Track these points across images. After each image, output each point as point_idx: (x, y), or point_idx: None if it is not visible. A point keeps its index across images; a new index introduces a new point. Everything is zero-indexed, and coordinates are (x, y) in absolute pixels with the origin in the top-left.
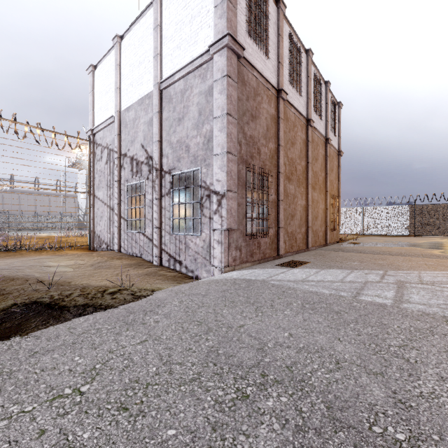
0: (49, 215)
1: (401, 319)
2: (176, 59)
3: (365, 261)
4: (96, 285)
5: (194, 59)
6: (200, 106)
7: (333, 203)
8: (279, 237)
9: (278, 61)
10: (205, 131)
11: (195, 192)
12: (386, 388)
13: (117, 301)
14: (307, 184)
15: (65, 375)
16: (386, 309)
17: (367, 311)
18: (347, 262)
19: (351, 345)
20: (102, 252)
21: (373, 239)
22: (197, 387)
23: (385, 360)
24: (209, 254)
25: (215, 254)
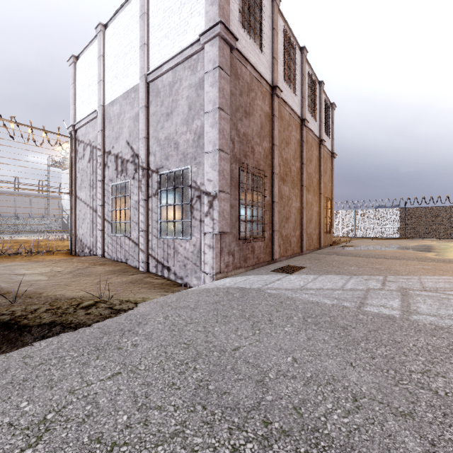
0: (30, 218)
1: (415, 335)
2: (164, 49)
3: (362, 265)
4: (71, 296)
5: (184, 49)
6: (190, 99)
7: (327, 205)
8: (274, 241)
9: (272, 56)
10: (195, 127)
11: (185, 193)
12: (421, 438)
13: (91, 317)
14: (302, 186)
15: (1, 433)
16: (395, 323)
17: (376, 326)
18: (344, 266)
19: (366, 372)
20: (84, 257)
21: (365, 241)
22: (179, 447)
23: (410, 394)
24: (200, 259)
25: (206, 260)
